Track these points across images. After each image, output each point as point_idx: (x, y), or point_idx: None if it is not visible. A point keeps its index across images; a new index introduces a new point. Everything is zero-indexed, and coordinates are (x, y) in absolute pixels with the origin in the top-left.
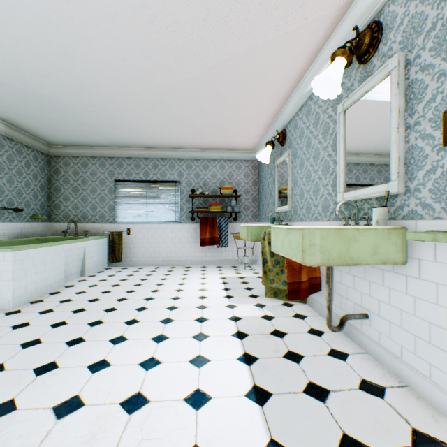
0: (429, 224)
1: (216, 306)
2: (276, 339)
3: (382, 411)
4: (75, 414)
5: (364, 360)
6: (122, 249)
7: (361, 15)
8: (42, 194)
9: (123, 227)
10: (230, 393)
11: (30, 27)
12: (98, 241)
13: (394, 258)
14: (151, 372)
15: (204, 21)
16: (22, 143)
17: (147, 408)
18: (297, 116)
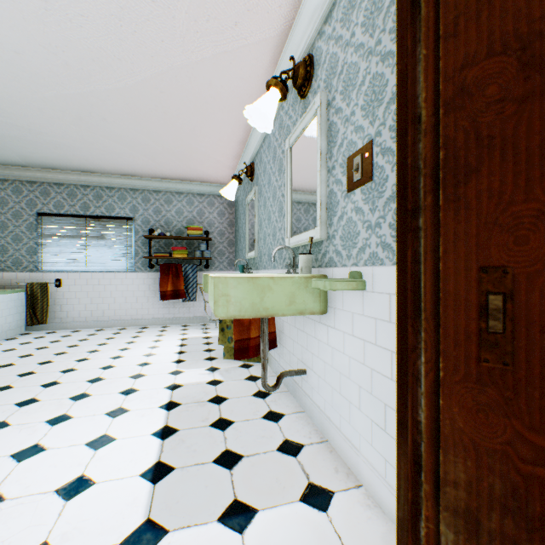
0: (340, 272)
1: (156, 374)
2: (212, 406)
3: (288, 469)
4: None
5: (298, 420)
6: (48, 307)
7: (299, 45)
8: None
9: (50, 277)
10: (123, 475)
11: None
12: (7, 296)
13: (312, 308)
14: (25, 463)
15: (121, 20)
16: None
17: None
18: (262, 148)
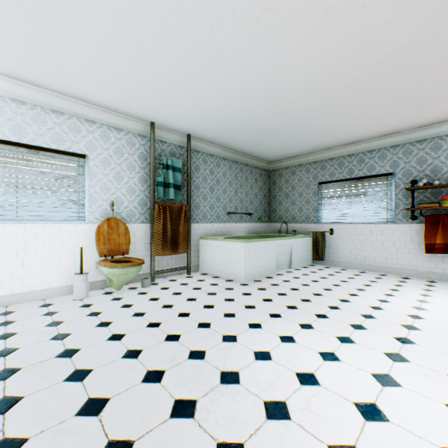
0: None
1: (432, 333)
2: None
3: None
4: (264, 362)
5: None
6: (324, 249)
7: None
8: (264, 201)
9: (325, 227)
10: (417, 432)
11: (250, 87)
12: (302, 239)
13: None
14: (327, 364)
15: None
16: (252, 166)
17: (315, 388)
18: None
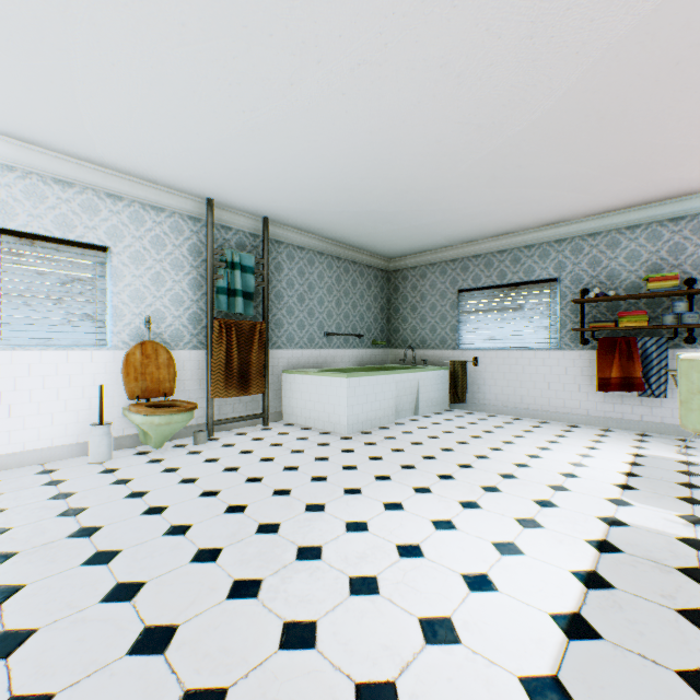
0: None
1: (584, 494)
2: (684, 582)
3: None
4: (358, 534)
5: None
6: (466, 386)
7: None
8: (381, 317)
9: (467, 355)
10: (527, 600)
11: (350, 156)
12: (434, 373)
13: None
14: (439, 533)
15: (531, 38)
16: (363, 264)
17: (417, 561)
18: None
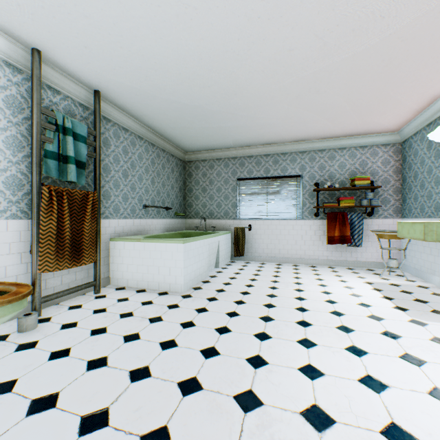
0: None
1: (395, 320)
2: None
3: None
4: (333, 431)
5: None
6: (244, 244)
7: None
8: (180, 195)
9: (244, 223)
10: None
11: (216, 40)
12: (225, 236)
13: None
14: (386, 397)
15: None
16: (169, 153)
17: None
18: None
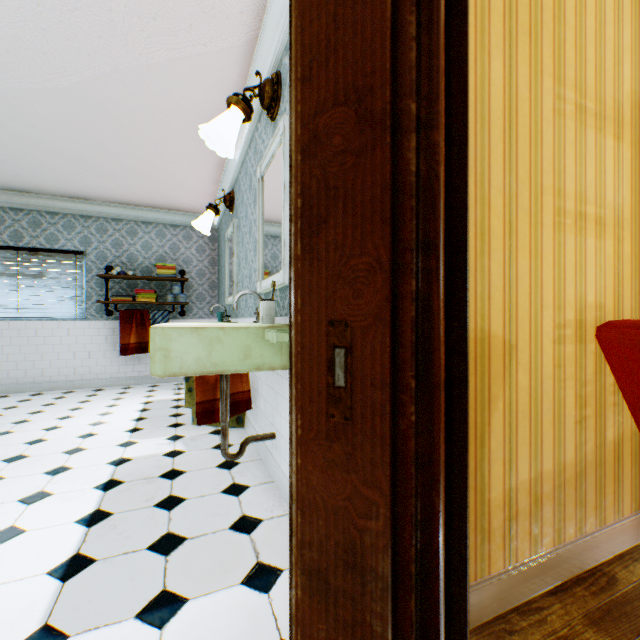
0: None
1: (101, 447)
2: (164, 483)
3: (237, 549)
4: None
5: (263, 491)
6: None
7: (268, 59)
8: None
9: None
10: (24, 574)
11: None
12: None
13: (272, 362)
14: None
15: (40, 5)
16: None
17: None
18: (241, 174)
